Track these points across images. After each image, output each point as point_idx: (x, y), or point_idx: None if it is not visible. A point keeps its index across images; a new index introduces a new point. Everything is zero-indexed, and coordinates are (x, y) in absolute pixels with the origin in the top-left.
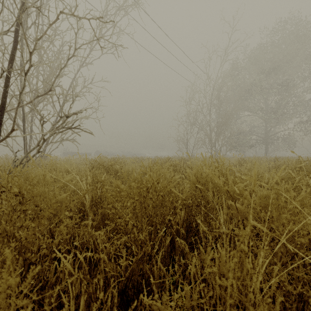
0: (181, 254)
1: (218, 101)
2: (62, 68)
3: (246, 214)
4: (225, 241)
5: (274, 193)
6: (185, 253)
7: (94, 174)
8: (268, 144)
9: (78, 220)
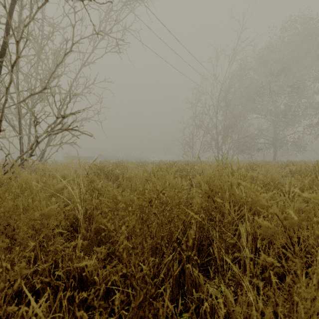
0: (192, 284)
1: (225, 103)
2: (58, 64)
3: (276, 234)
4: (248, 267)
5: (311, 207)
6: (198, 284)
7: (92, 180)
8: (277, 147)
9: (63, 241)
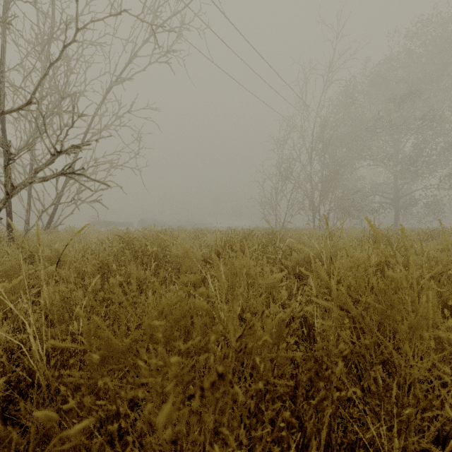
0: None
1: (325, 143)
2: (53, 62)
3: None
4: None
5: None
6: None
7: (106, 264)
8: (399, 208)
9: None
